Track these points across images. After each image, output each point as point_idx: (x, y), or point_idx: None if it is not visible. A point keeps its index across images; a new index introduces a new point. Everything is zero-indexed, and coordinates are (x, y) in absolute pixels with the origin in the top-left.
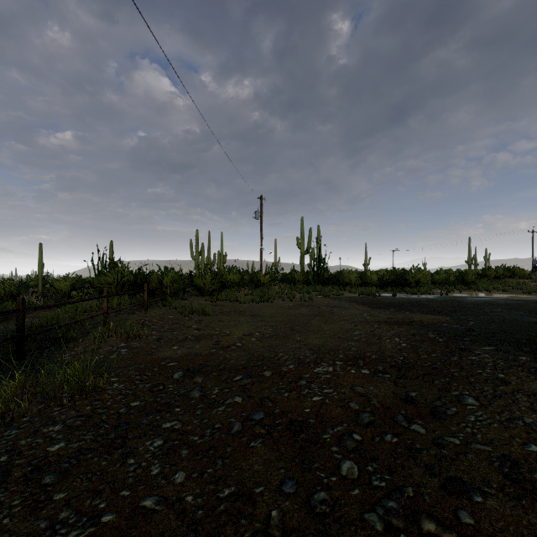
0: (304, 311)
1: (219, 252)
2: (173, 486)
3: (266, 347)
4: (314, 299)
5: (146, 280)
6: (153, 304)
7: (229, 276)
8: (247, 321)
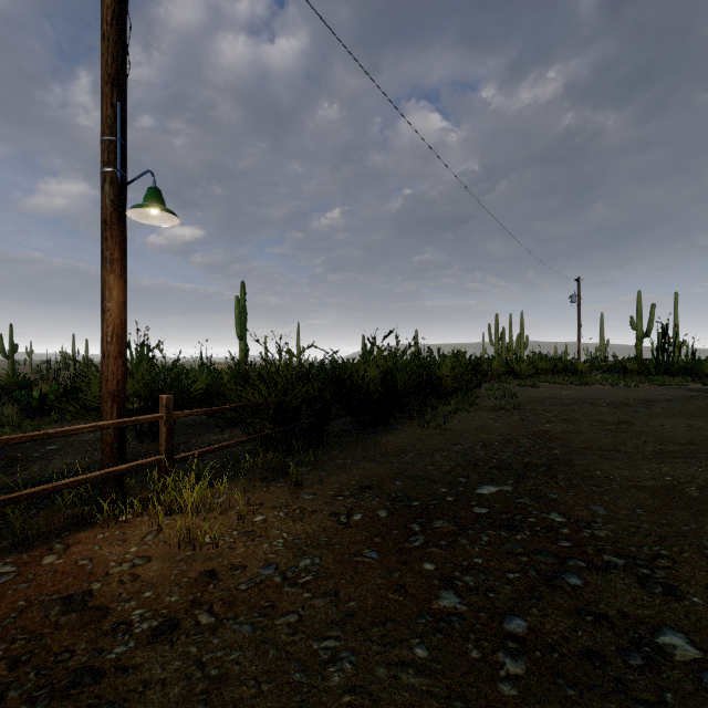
0: (619, 391)
1: (518, 335)
2: (558, 404)
3: (582, 396)
4: (641, 387)
5: (477, 365)
6: (487, 381)
7: (541, 363)
8: (569, 391)
